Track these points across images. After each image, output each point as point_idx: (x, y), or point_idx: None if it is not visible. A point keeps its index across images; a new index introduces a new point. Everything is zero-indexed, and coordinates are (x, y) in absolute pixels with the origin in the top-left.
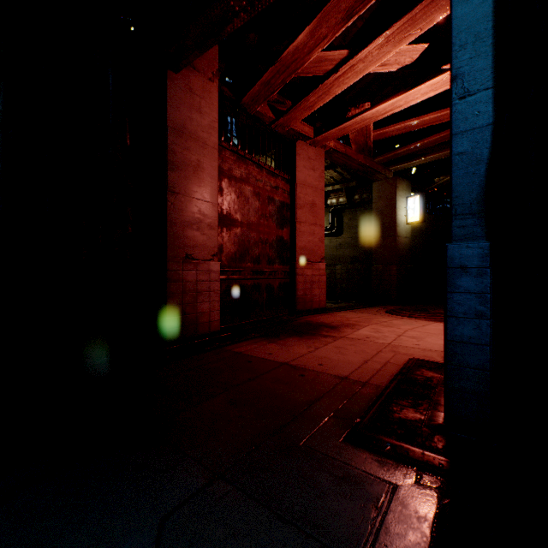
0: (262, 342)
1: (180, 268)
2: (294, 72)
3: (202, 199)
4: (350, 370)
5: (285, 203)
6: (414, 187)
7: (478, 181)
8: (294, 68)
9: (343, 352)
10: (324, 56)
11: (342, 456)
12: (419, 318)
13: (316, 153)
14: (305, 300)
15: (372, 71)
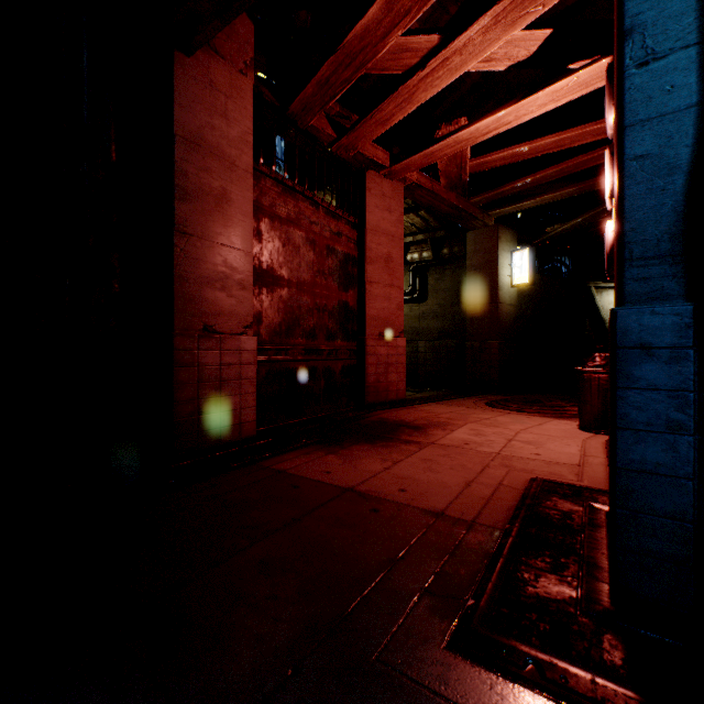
0: (317, 454)
1: (194, 346)
2: (364, 66)
3: (229, 245)
4: (447, 499)
5: (351, 256)
6: (521, 239)
7: (671, 203)
8: (362, 59)
9: (434, 468)
10: (405, 44)
11: (450, 687)
12: (531, 412)
13: (393, 189)
14: (378, 388)
15: (472, 69)
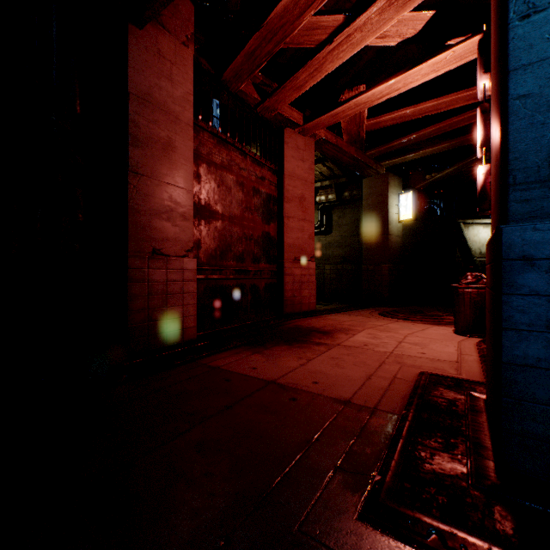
0: (245, 353)
1: (145, 265)
2: (283, 41)
3: (174, 184)
4: (352, 390)
5: (272, 196)
6: (405, 185)
7: (549, 135)
8: (282, 35)
9: (341, 364)
10: (316, 22)
11: None
12: (415, 320)
13: (305, 143)
14: (293, 302)
15: (369, 44)
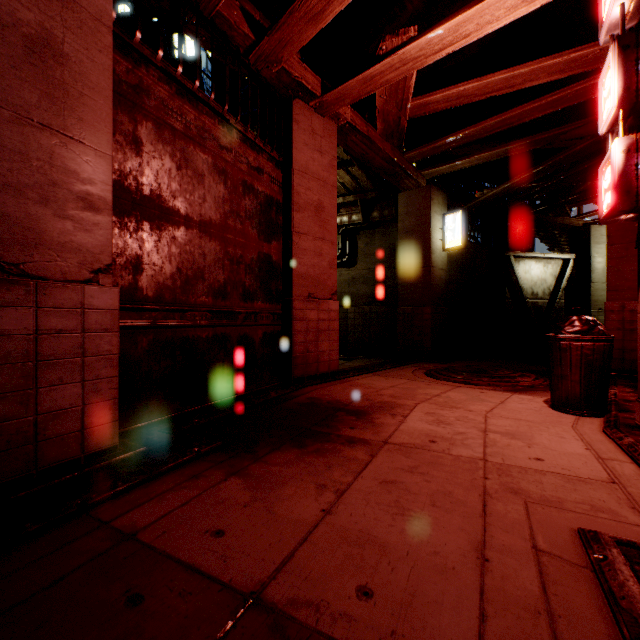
0: (210, 477)
1: None
2: None
3: (59, 131)
4: (468, 627)
5: (274, 199)
6: (449, 205)
7: None
8: None
9: (407, 505)
10: None
11: None
12: (481, 385)
13: (324, 127)
14: (307, 359)
15: None
